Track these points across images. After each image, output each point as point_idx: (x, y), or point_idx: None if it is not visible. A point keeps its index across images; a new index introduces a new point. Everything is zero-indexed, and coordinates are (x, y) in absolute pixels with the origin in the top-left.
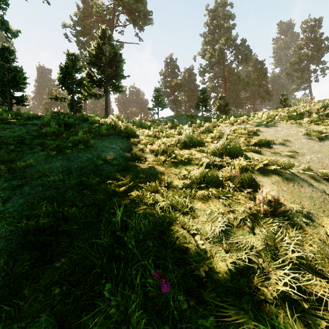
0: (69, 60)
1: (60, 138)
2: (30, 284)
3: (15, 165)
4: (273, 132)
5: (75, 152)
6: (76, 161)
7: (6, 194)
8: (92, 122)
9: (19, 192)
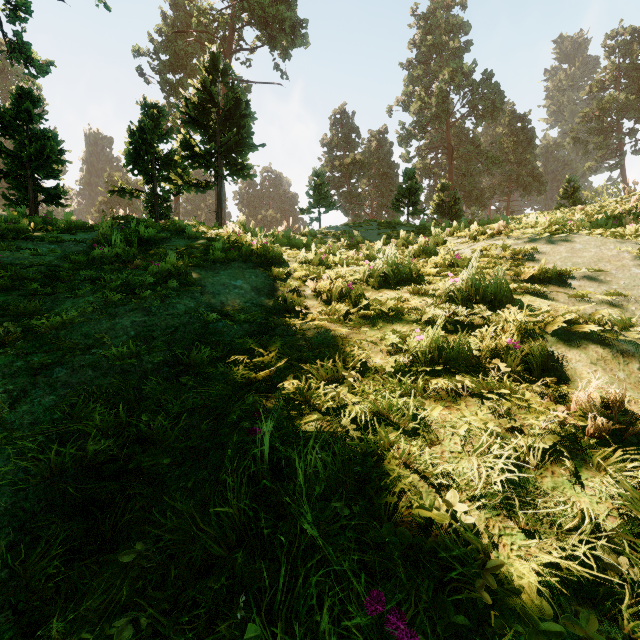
0: (146, 117)
1: (130, 267)
2: (65, 600)
3: (38, 323)
4: (566, 253)
5: (161, 296)
6: (164, 315)
7: (18, 385)
8: (193, 236)
9: (45, 379)
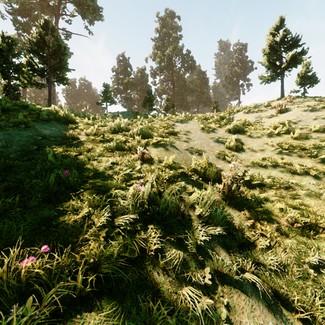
0: (4, 43)
1: None
2: None
3: None
4: (183, 126)
5: (16, 130)
6: (18, 136)
7: None
8: (33, 109)
9: None
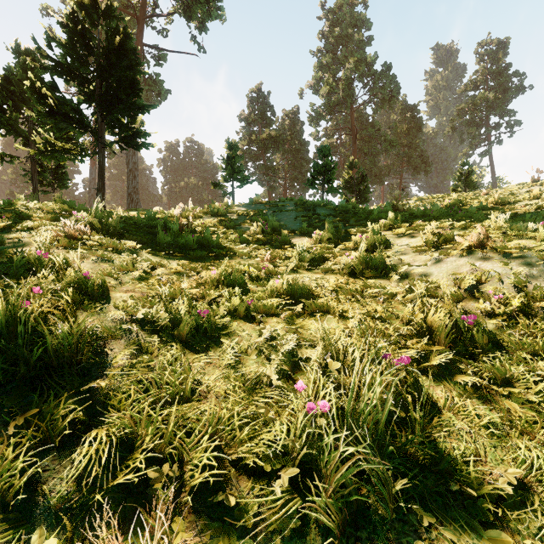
0: (16, 66)
1: None
2: None
3: None
4: None
5: None
6: None
7: None
8: None
9: None
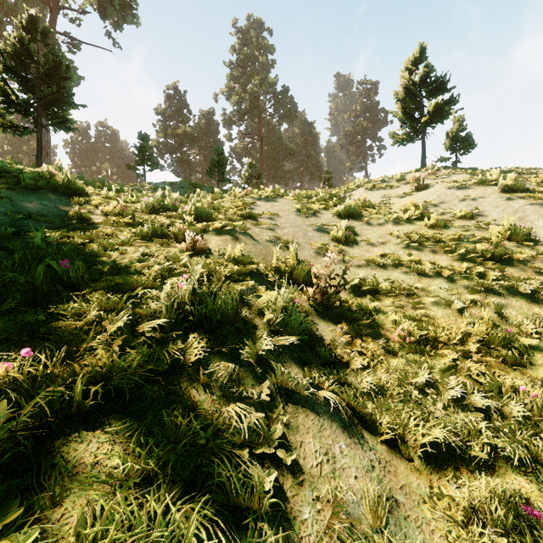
0: None
1: None
2: None
3: None
4: (269, 207)
5: None
6: None
7: None
8: (8, 171)
9: None
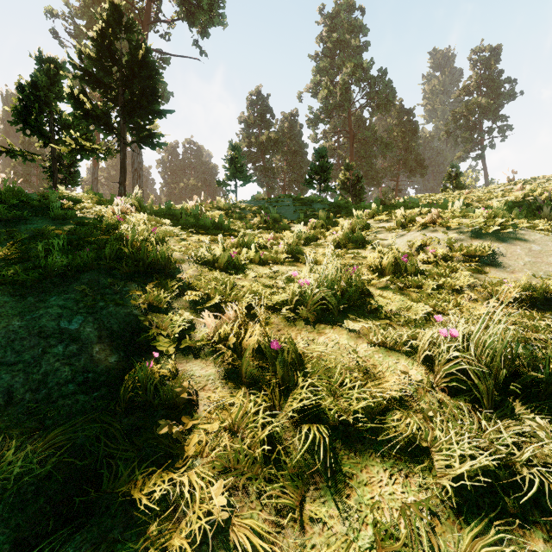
0: (41, 72)
1: None
2: None
3: None
4: (527, 257)
5: None
6: None
7: None
8: (60, 217)
9: None
